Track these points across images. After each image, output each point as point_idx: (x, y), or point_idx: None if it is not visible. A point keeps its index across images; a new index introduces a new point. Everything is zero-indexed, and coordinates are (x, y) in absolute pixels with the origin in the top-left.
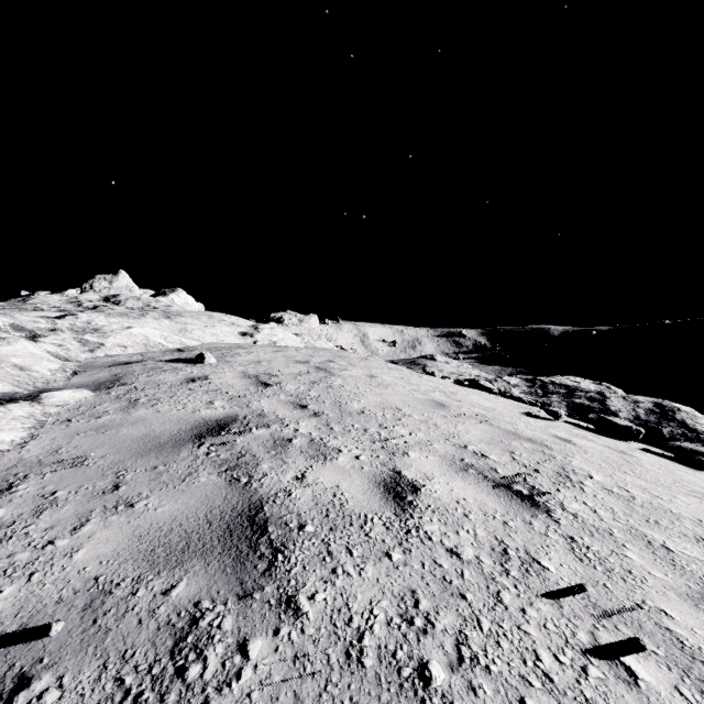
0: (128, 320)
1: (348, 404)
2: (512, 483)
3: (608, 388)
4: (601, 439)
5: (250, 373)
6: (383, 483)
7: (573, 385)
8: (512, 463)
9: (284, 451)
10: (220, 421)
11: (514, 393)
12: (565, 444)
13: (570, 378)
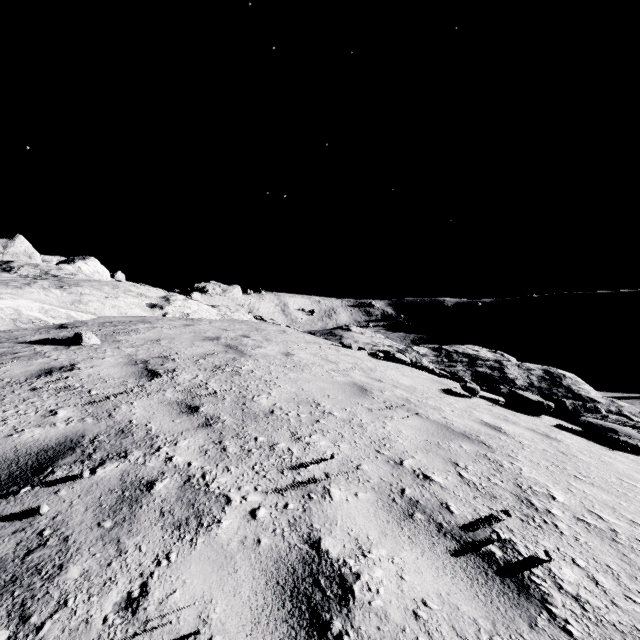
0: (4, 290)
1: (254, 399)
2: (475, 534)
3: (503, 356)
4: (519, 418)
5: (139, 357)
6: (290, 583)
7: (474, 354)
8: (462, 487)
9: (130, 517)
10: (44, 453)
11: (424, 363)
12: (499, 436)
13: (470, 347)
